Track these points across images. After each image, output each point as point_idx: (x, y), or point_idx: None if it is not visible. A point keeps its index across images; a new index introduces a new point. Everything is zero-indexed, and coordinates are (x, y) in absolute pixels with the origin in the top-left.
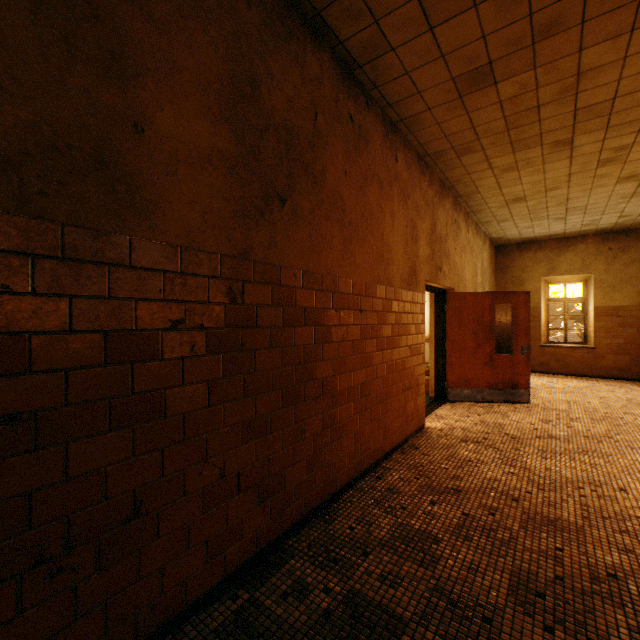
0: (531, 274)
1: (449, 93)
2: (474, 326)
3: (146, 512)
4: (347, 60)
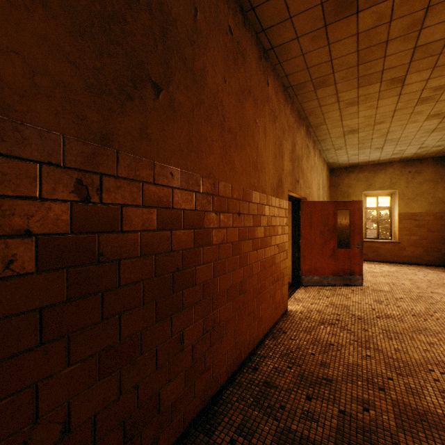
0: (355, 189)
1: (316, 20)
2: (322, 227)
3: None
4: None
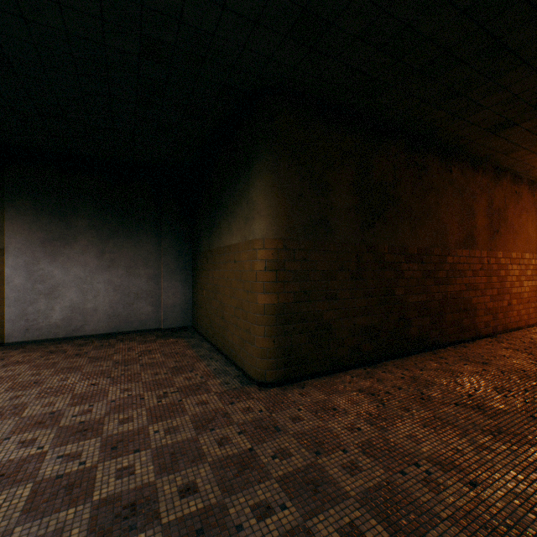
0: None
1: None
2: None
3: (476, 309)
4: (514, 173)
